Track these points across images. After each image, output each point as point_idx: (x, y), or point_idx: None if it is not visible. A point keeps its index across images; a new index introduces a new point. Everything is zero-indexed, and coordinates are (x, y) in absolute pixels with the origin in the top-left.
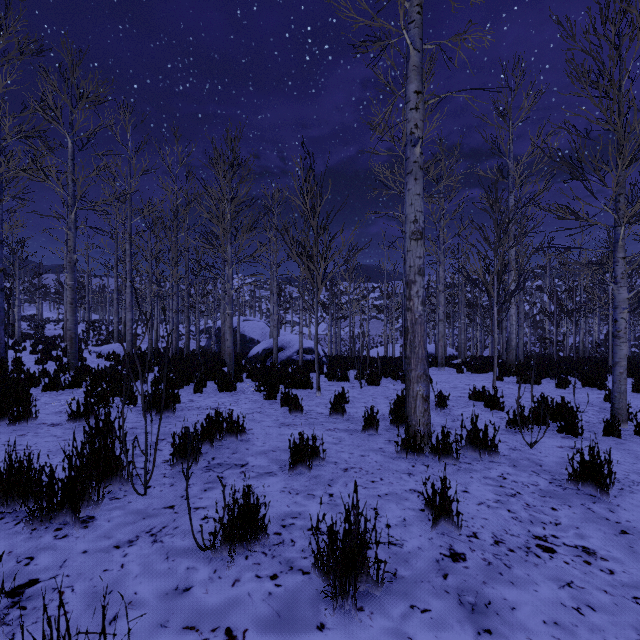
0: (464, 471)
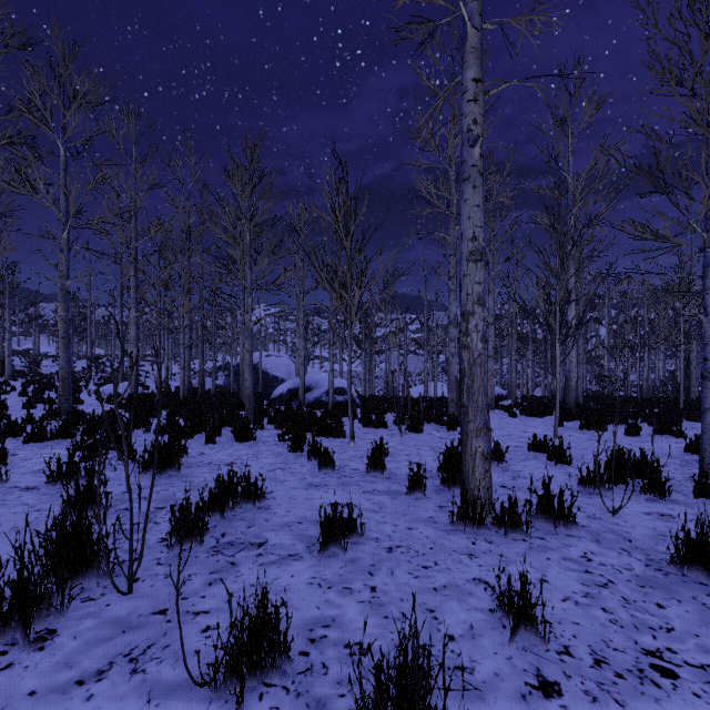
0: (538, 550)
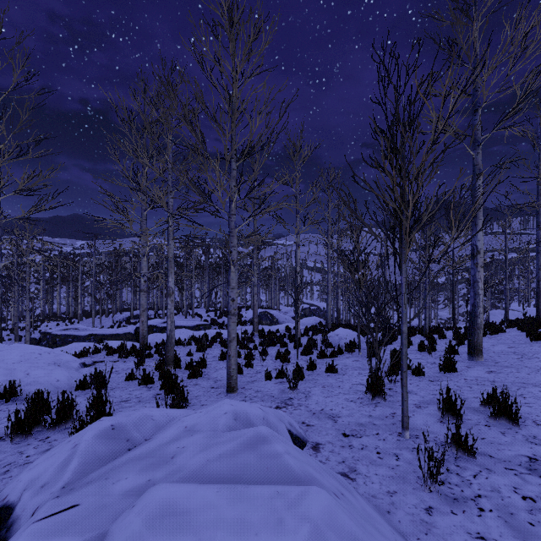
0: None
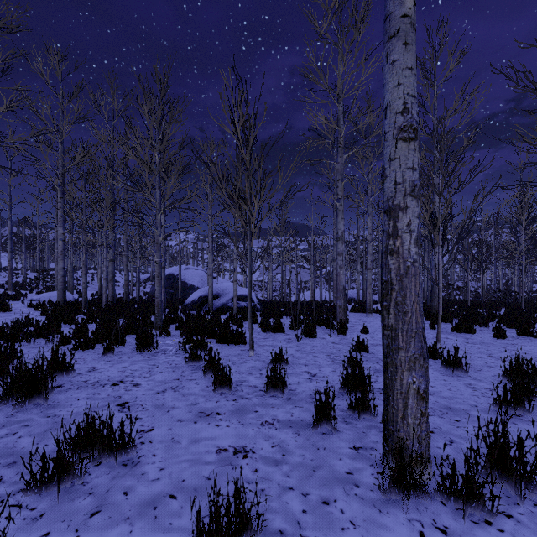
0: None
